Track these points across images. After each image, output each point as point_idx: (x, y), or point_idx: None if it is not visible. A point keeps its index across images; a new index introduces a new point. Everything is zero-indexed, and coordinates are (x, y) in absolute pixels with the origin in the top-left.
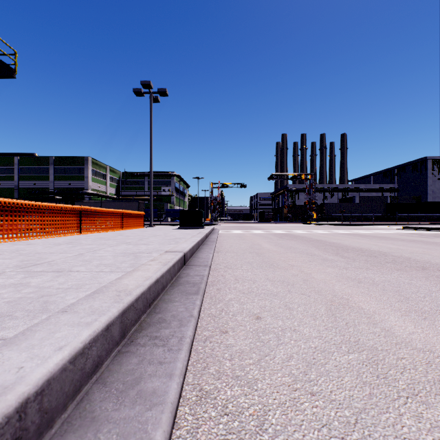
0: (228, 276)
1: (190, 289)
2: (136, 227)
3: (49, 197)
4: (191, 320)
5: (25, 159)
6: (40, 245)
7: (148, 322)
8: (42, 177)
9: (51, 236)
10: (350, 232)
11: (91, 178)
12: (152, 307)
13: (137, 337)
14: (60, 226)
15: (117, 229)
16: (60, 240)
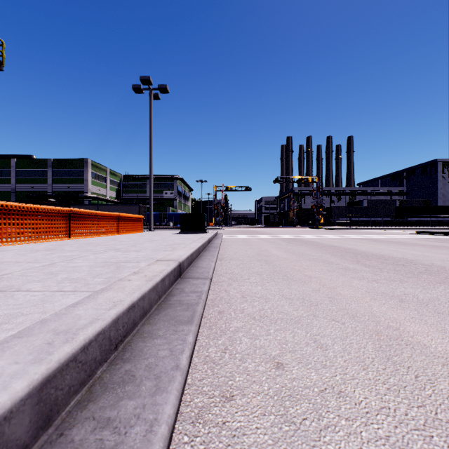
0: (233, 292)
1: (181, 313)
2: (134, 231)
3: (42, 200)
4: (175, 378)
5: (22, 162)
6: (13, 251)
7: (105, 381)
8: (40, 179)
9: (34, 242)
10: (363, 237)
11: (91, 181)
12: (120, 349)
13: (74, 421)
14: (46, 230)
15: (112, 234)
16: (41, 246)
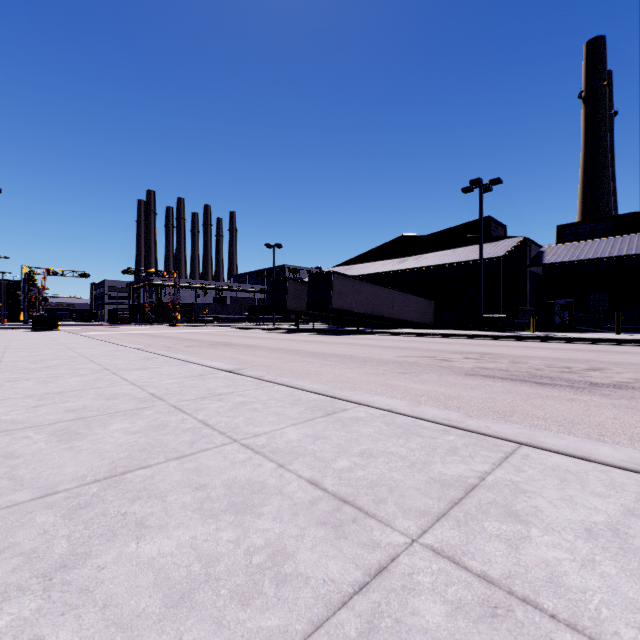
0: None
1: None
2: None
3: None
4: None
5: None
6: None
7: None
8: None
9: None
10: (186, 331)
11: None
12: None
13: None
14: None
15: None
16: None
